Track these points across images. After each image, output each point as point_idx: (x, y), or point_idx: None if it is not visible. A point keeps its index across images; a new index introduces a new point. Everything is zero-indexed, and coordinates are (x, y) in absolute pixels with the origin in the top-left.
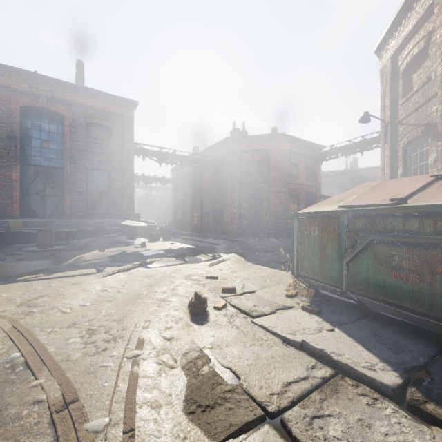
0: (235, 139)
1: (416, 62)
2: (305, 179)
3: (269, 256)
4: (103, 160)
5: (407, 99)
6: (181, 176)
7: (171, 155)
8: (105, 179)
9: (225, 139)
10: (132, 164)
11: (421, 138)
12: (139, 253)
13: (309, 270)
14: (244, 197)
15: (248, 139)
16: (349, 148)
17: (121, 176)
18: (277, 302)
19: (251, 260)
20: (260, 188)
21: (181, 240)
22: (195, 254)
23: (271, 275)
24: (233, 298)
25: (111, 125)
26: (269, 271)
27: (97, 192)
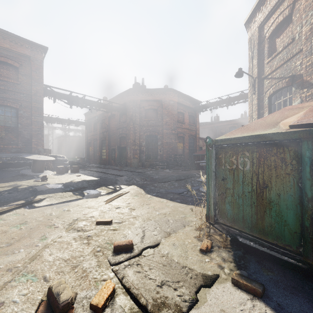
0: (136, 91)
1: (279, 29)
2: (188, 125)
3: (166, 186)
4: (9, 97)
5: (273, 58)
6: (93, 120)
7: (81, 99)
8: (12, 115)
9: (128, 90)
10: (42, 104)
11: (285, 88)
12: (34, 188)
13: (235, 218)
14: (143, 137)
15: (146, 91)
16: (219, 103)
17: (29, 114)
18: (193, 267)
19: (150, 192)
20: (156, 130)
21: (88, 172)
22: (95, 187)
23: (173, 211)
24: (127, 265)
25: (18, 65)
26: (170, 205)
27: (2, 127)
